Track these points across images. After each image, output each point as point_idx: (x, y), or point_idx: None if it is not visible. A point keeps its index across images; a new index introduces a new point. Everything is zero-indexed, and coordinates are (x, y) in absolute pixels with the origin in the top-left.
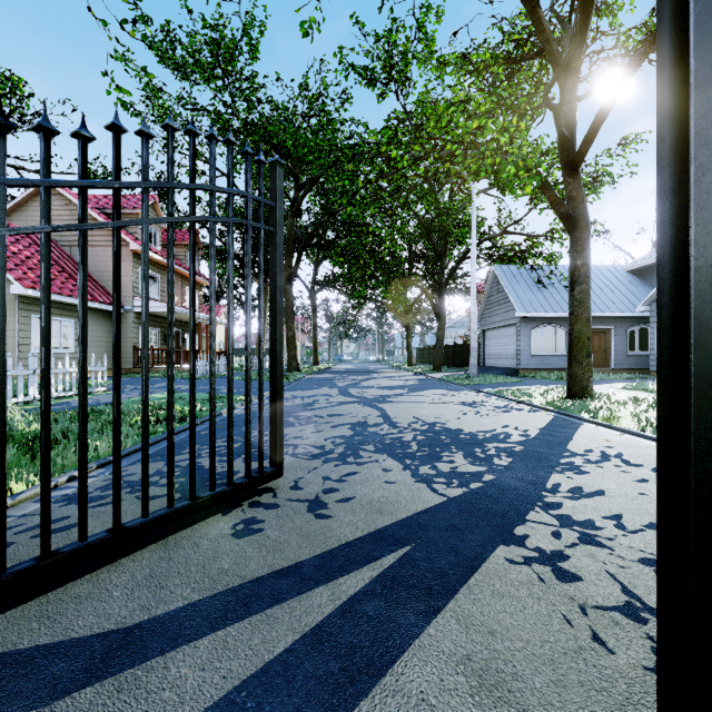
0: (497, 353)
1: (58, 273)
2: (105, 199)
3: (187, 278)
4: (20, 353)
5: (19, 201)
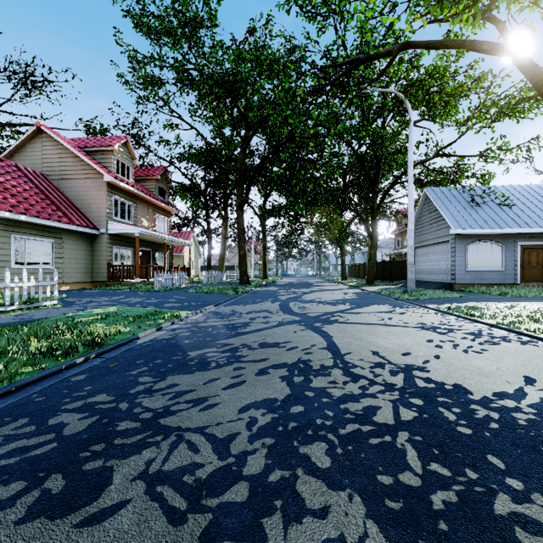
0: (428, 268)
1: (41, 200)
2: (86, 140)
3: (157, 207)
4: None
5: (19, 144)
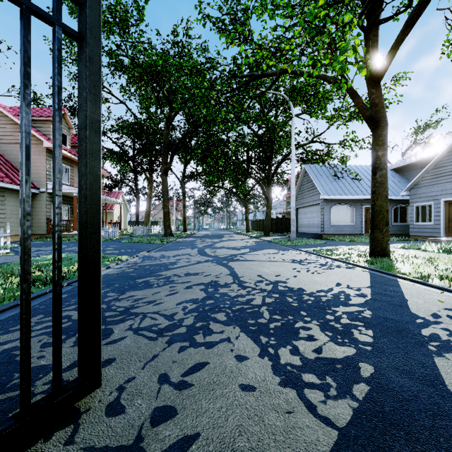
0: (307, 223)
1: None
2: None
3: None
4: None
5: None
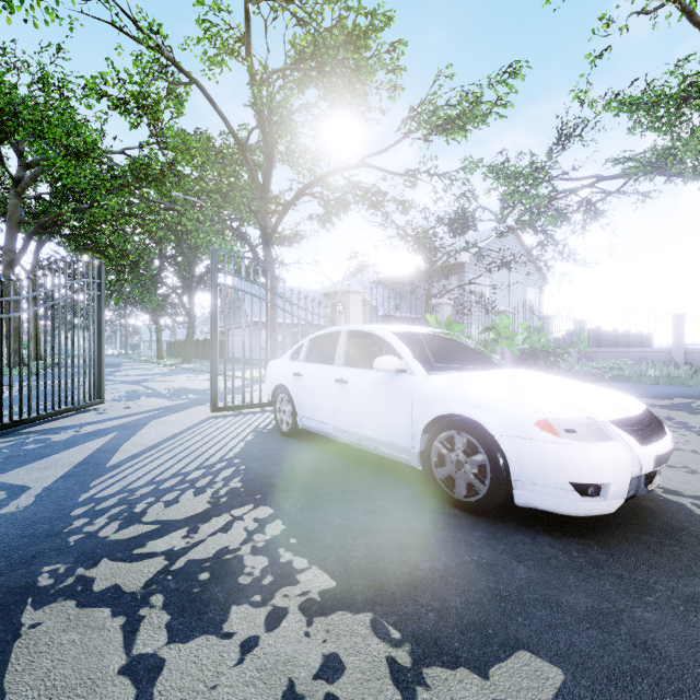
0: (238, 347)
1: None
2: None
3: None
4: None
5: None
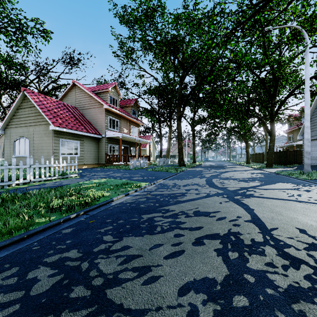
0: None
1: (74, 120)
2: (96, 87)
3: (132, 121)
4: (54, 156)
5: (65, 93)
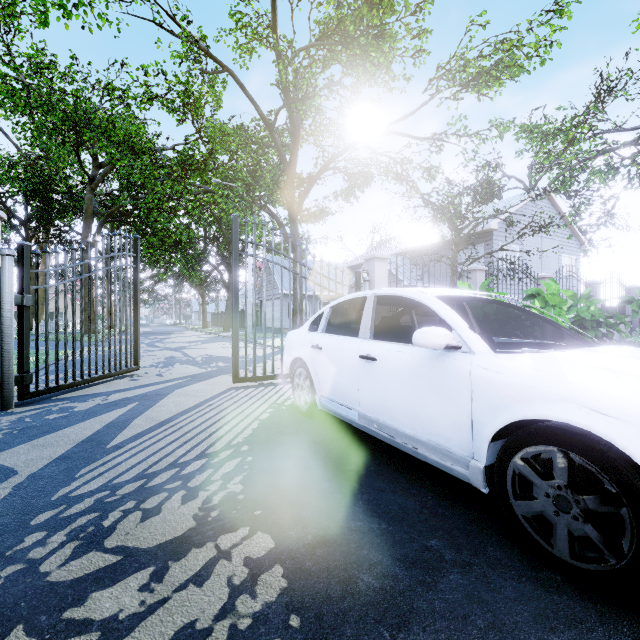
0: (269, 317)
1: None
2: None
3: None
4: None
5: None
